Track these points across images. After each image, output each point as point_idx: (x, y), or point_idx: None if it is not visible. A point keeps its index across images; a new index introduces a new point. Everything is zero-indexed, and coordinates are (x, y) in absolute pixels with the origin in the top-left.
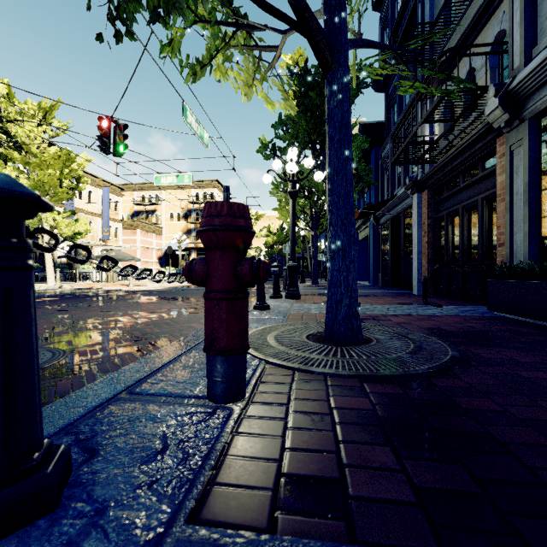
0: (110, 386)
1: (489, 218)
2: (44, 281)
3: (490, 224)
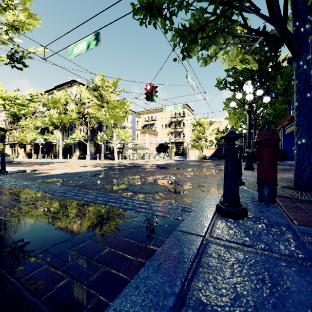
0: (215, 195)
1: None
2: (111, 159)
3: None
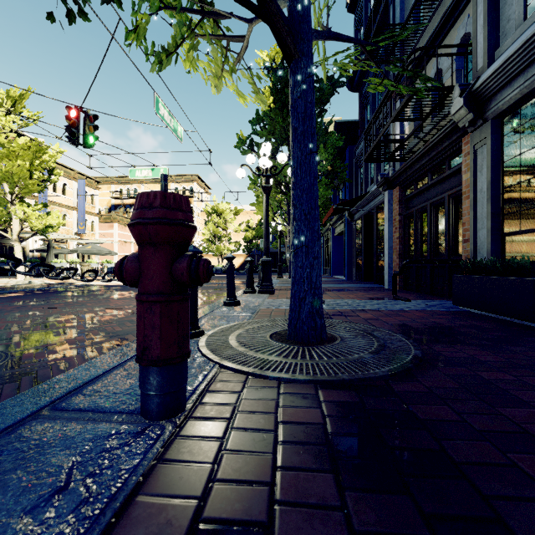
0: (32, 401)
1: (455, 215)
2: (14, 276)
3: (456, 220)
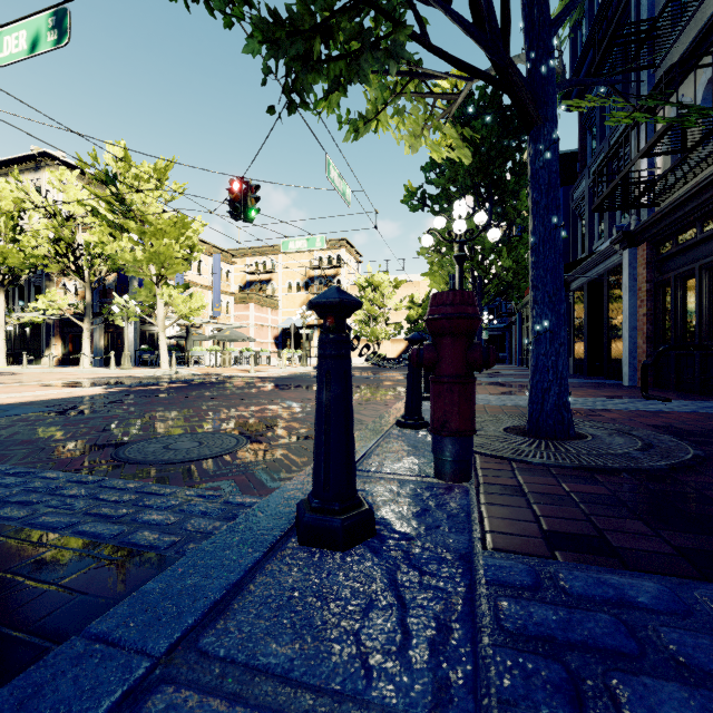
0: None
1: None
2: (154, 366)
3: None
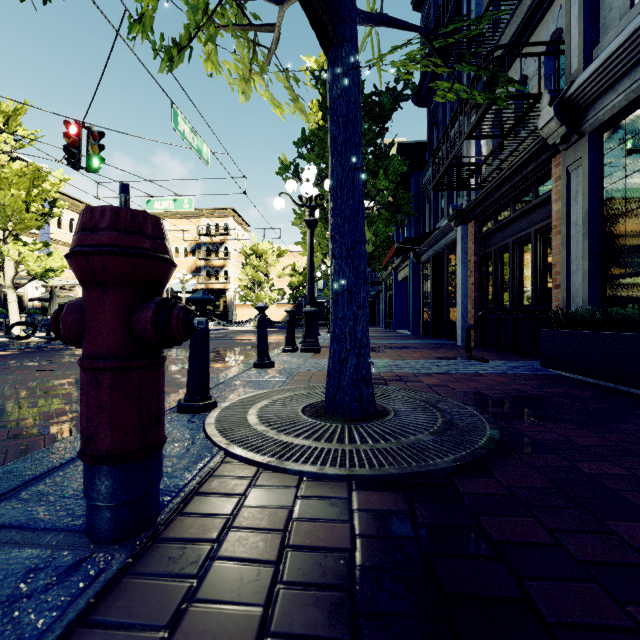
0: None
1: (543, 254)
2: None
3: (544, 262)
